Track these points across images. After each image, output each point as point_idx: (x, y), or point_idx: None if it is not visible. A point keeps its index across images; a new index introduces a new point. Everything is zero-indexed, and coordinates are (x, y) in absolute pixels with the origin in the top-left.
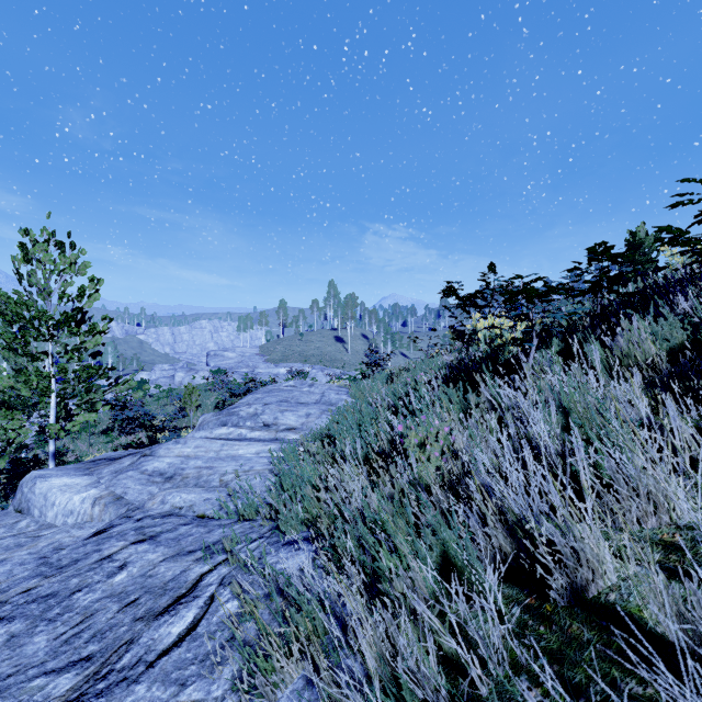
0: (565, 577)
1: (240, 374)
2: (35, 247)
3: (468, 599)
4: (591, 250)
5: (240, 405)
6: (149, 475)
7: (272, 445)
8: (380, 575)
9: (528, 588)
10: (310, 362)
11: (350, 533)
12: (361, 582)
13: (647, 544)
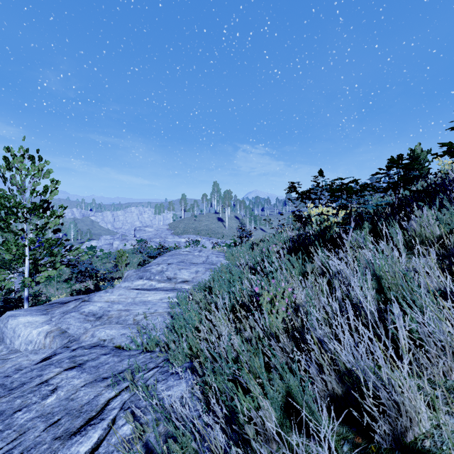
0: (388, 426)
1: (156, 242)
2: (14, 159)
3: (307, 432)
4: (392, 160)
5: (153, 264)
6: (86, 315)
7: (171, 294)
8: (238, 411)
9: (355, 427)
10: (201, 234)
11: (218, 372)
12: (224, 416)
13: (452, 395)
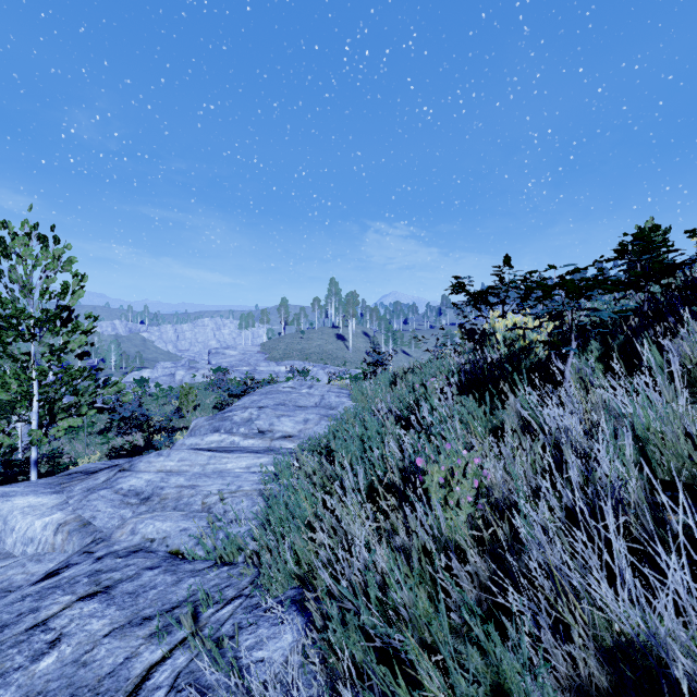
0: None
1: (241, 372)
2: (14, 240)
3: None
4: (641, 235)
5: (236, 408)
6: (124, 495)
7: (265, 458)
8: None
9: None
10: (312, 360)
11: (352, 622)
12: None
13: None
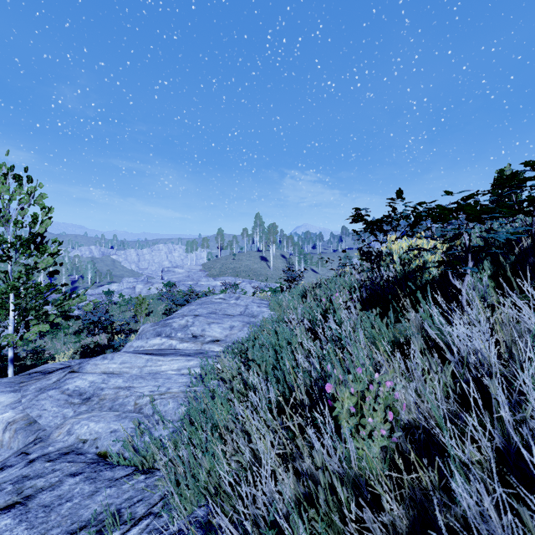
0: None
1: (186, 286)
2: None
3: None
4: (532, 163)
5: (176, 315)
6: (69, 395)
7: (194, 361)
8: None
9: None
10: (241, 276)
11: None
12: None
13: None
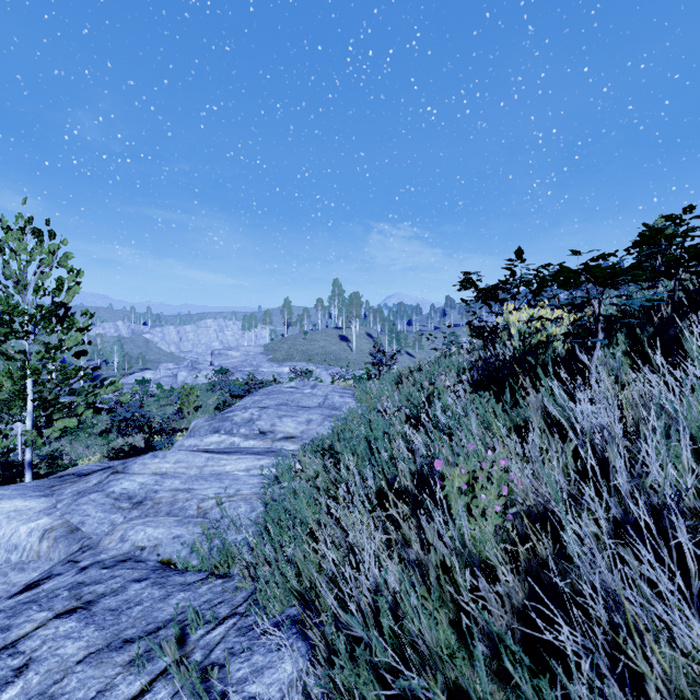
0: None
1: (244, 373)
2: (8, 235)
3: None
4: (673, 218)
5: (237, 408)
6: (115, 499)
7: (265, 460)
8: None
9: None
10: (315, 361)
11: (362, 656)
12: None
13: None
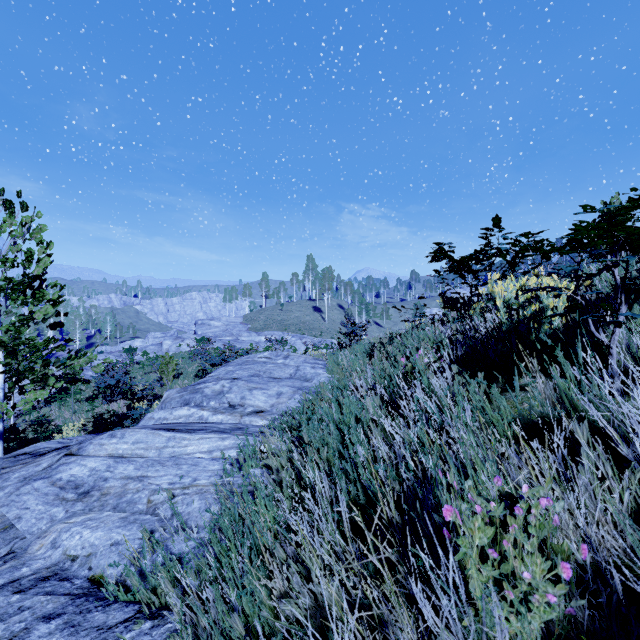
0: None
1: (224, 342)
2: None
3: None
4: None
5: (210, 379)
6: (61, 488)
7: (230, 440)
8: None
9: None
10: (290, 330)
11: None
12: None
13: None
